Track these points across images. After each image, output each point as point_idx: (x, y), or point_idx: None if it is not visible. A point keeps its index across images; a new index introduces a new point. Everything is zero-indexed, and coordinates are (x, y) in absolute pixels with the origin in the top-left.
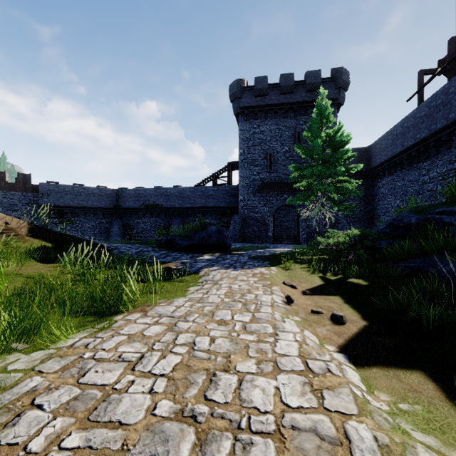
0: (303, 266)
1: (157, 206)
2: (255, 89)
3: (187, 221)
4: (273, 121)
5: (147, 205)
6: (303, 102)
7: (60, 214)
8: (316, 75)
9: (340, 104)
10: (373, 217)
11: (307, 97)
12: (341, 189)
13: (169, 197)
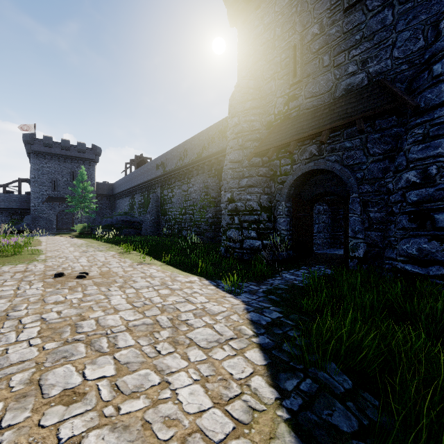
0: (68, 234)
1: None
2: (44, 143)
3: None
4: (56, 162)
5: None
6: (76, 157)
7: None
8: (83, 146)
9: (97, 162)
10: None
11: (78, 155)
12: (89, 208)
13: None
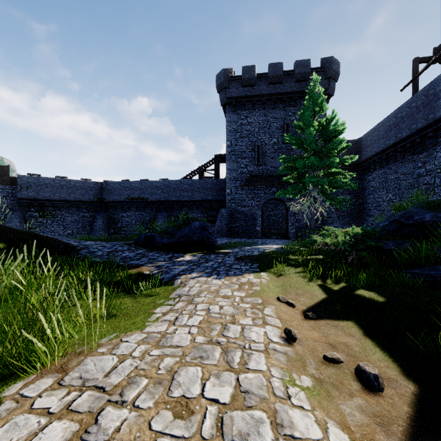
0: (297, 270)
1: (142, 199)
2: (242, 79)
3: (173, 215)
4: (261, 112)
5: (132, 198)
6: (292, 93)
7: (41, 208)
8: (306, 65)
9: (330, 95)
10: (363, 211)
11: (296, 87)
12: (334, 182)
13: (155, 190)
